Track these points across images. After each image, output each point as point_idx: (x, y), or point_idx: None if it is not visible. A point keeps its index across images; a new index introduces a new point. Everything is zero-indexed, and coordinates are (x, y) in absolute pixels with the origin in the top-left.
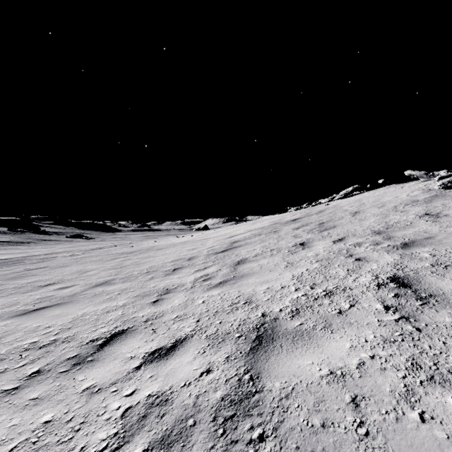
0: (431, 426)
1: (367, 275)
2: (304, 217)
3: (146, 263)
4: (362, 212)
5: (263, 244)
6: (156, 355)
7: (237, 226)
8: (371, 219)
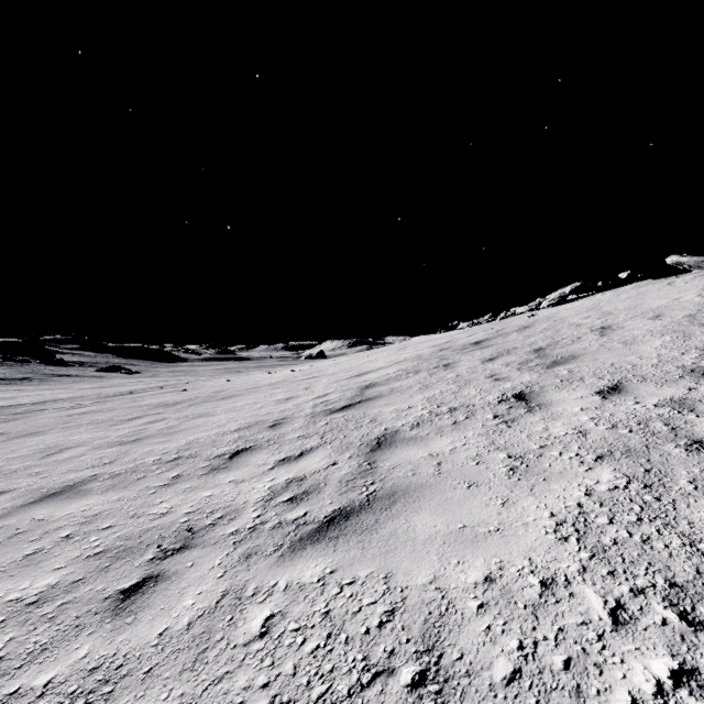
0: None
1: None
2: (495, 337)
3: (187, 431)
4: (618, 327)
5: (427, 394)
6: None
7: (372, 353)
8: (653, 341)
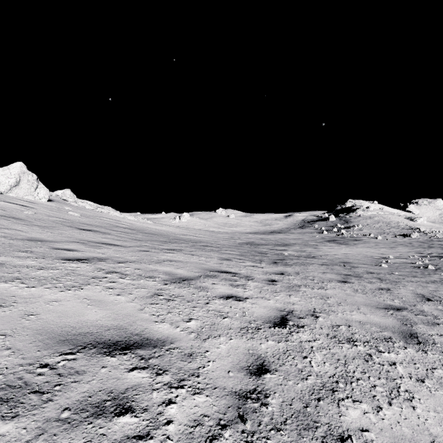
0: (175, 264)
1: (64, 264)
2: None
3: None
4: None
5: None
6: (238, 298)
7: None
8: None
